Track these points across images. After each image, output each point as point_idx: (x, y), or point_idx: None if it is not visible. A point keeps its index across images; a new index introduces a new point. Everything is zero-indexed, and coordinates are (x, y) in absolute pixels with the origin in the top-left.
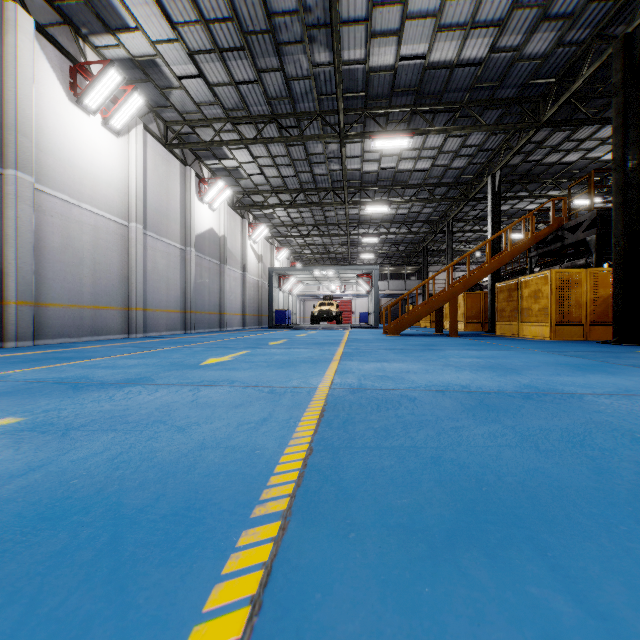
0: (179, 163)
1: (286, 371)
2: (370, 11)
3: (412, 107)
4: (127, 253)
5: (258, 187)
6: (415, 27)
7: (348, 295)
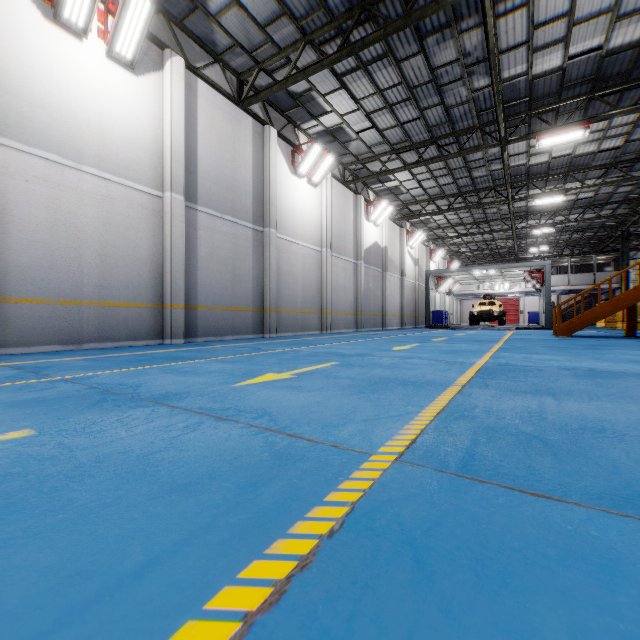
0: (352, 194)
1: (453, 355)
2: (531, 34)
3: (588, 94)
4: (320, 271)
5: (416, 198)
6: (585, 28)
7: (514, 293)
